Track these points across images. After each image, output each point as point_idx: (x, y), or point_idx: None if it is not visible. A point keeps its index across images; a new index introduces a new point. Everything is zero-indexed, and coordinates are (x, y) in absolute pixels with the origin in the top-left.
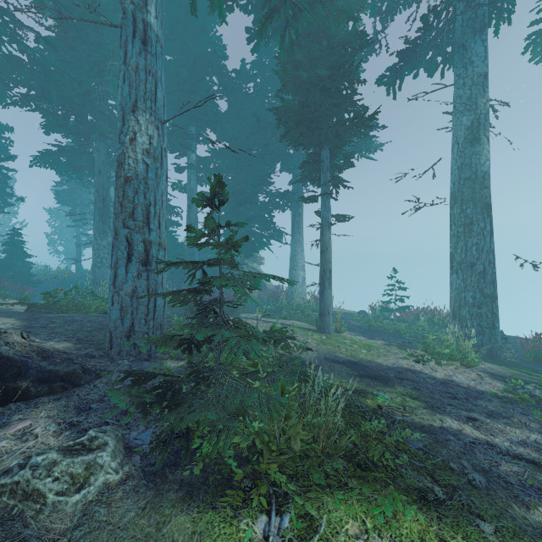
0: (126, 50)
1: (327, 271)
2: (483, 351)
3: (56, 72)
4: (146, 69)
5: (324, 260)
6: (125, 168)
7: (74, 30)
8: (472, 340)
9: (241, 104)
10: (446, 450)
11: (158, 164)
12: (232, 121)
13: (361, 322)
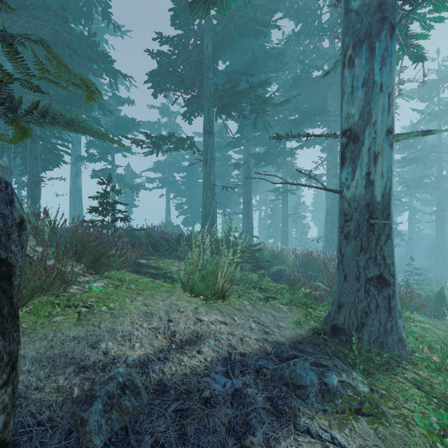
0: None
1: None
2: None
3: None
4: None
5: None
6: None
7: None
8: None
9: None
10: None
11: None
12: None
13: None
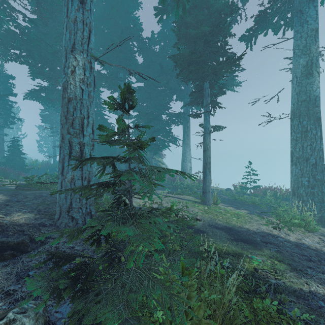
0: (68, 7)
1: (208, 163)
2: (315, 218)
3: (36, 39)
4: (82, 21)
5: (206, 156)
6: (67, 91)
7: (48, 13)
8: (309, 211)
9: (151, 58)
10: (323, 319)
11: (91, 89)
12: (145, 69)
13: (228, 196)
